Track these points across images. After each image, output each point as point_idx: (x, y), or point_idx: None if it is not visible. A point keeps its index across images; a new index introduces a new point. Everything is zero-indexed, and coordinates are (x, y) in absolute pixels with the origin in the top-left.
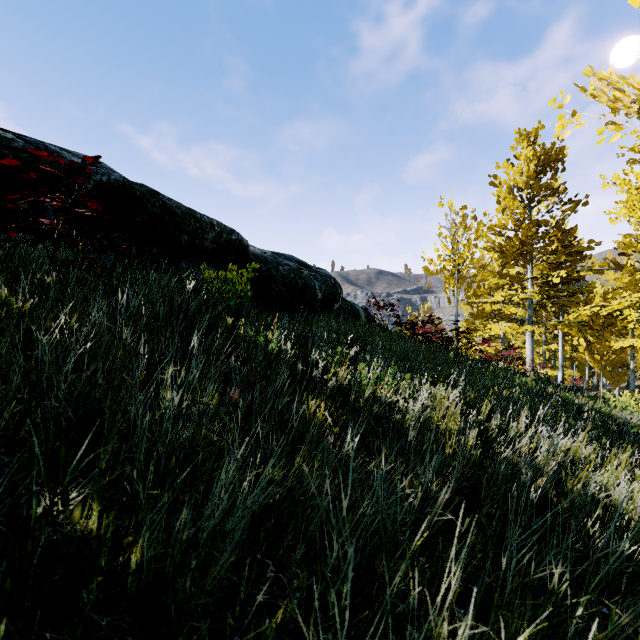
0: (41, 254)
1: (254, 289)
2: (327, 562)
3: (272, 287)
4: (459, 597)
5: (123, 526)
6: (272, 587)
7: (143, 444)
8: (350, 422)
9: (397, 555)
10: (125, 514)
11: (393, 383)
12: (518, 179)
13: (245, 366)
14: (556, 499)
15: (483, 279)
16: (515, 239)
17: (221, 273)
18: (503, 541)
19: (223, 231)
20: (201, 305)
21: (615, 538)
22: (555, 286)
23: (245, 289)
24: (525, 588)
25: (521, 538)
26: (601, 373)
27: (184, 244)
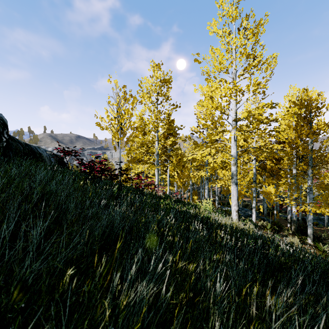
0: None
1: None
2: None
3: None
4: None
5: None
6: None
7: None
8: None
9: None
10: None
11: None
12: (152, 87)
13: None
14: None
15: (136, 136)
16: (151, 118)
17: None
18: None
19: None
20: None
21: None
22: (166, 147)
23: None
24: None
25: None
26: (182, 187)
27: None
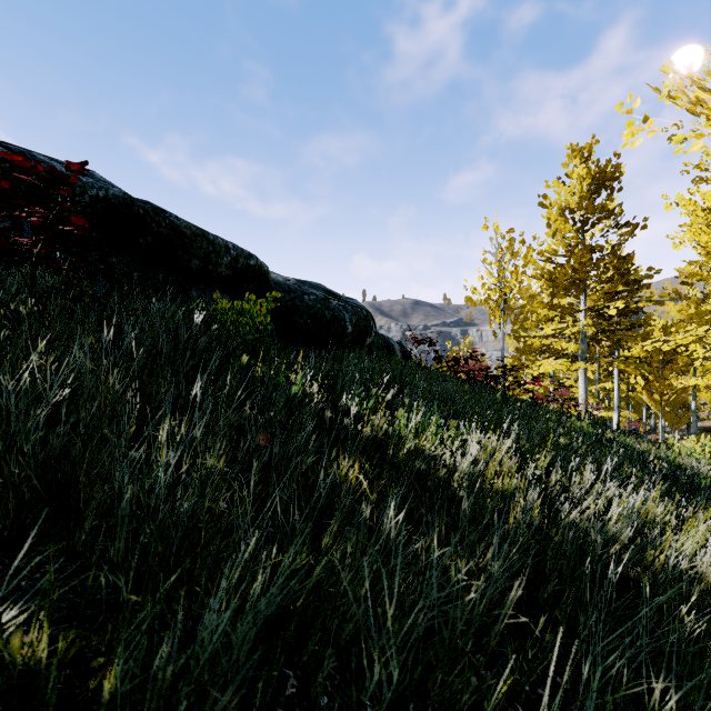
0: (15, 280)
1: (275, 321)
2: (365, 687)
3: (296, 319)
4: (527, 708)
5: (90, 645)
6: (293, 709)
7: (124, 527)
8: (391, 489)
9: (456, 671)
10: (103, 614)
11: (437, 432)
12: (570, 200)
13: (263, 413)
14: (633, 573)
15: (532, 310)
16: (567, 266)
17: (237, 303)
18: (572, 626)
19: (240, 255)
20: (212, 340)
21: (708, 623)
22: (610, 318)
23: (264, 322)
24: (604, 689)
25: (609, 639)
26: (660, 415)
27: (195, 270)
